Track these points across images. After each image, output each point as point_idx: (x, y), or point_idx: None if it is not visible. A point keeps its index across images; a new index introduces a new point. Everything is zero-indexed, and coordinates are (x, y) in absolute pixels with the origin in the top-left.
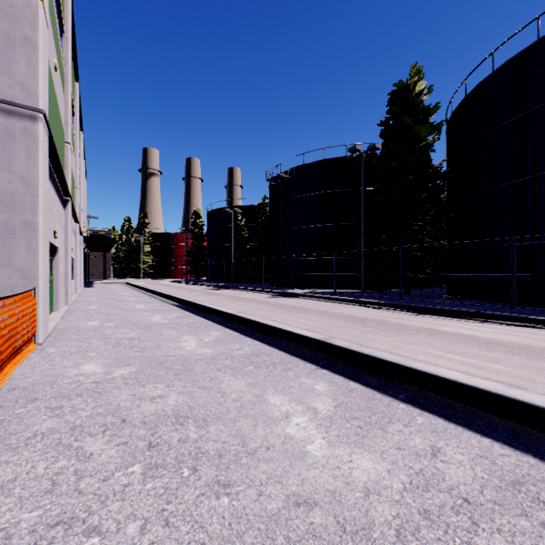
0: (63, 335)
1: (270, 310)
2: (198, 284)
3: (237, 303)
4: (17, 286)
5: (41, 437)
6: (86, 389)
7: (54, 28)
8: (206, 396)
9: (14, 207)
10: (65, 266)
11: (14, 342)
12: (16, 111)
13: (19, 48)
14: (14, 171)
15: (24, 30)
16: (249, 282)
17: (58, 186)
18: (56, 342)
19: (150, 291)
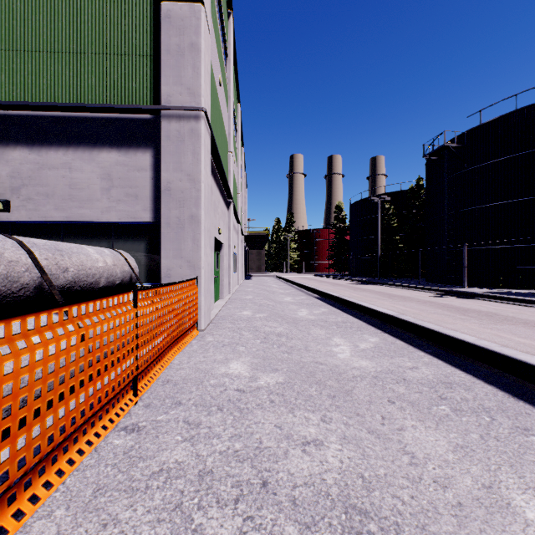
0: (221, 323)
1: (442, 314)
2: (341, 279)
3: (391, 301)
4: (185, 275)
5: (164, 478)
6: (228, 400)
7: (219, 48)
8: (383, 454)
9: (184, 203)
10: (228, 260)
11: (175, 330)
12: (185, 115)
13: (186, 56)
14: (184, 170)
15: (190, 38)
16: (397, 277)
17: (222, 189)
18: (214, 330)
19: (296, 284)
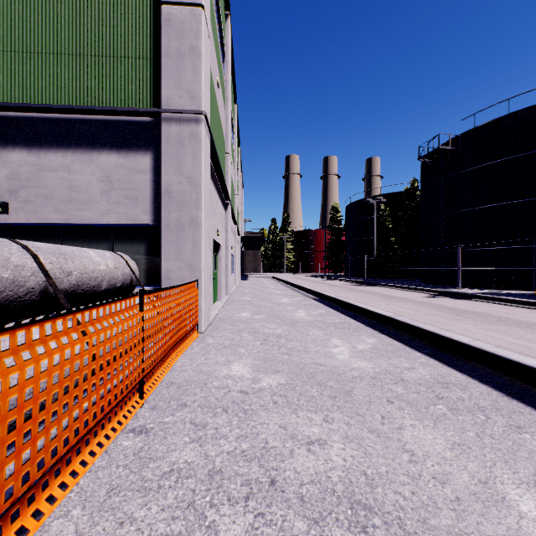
0: (220, 325)
1: (437, 314)
2: (337, 280)
3: (387, 302)
4: (185, 277)
5: (175, 478)
6: (232, 402)
7: (217, 50)
8: (384, 453)
9: (184, 205)
10: (226, 261)
11: (177, 332)
12: (185, 118)
13: (187, 60)
14: (184, 173)
15: (190, 41)
16: (393, 278)
17: (220, 191)
18: (214, 332)
19: (292, 285)
